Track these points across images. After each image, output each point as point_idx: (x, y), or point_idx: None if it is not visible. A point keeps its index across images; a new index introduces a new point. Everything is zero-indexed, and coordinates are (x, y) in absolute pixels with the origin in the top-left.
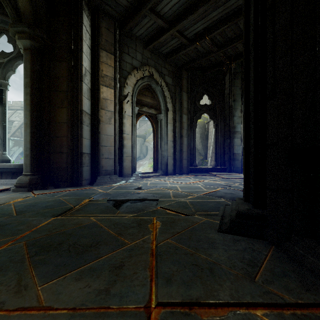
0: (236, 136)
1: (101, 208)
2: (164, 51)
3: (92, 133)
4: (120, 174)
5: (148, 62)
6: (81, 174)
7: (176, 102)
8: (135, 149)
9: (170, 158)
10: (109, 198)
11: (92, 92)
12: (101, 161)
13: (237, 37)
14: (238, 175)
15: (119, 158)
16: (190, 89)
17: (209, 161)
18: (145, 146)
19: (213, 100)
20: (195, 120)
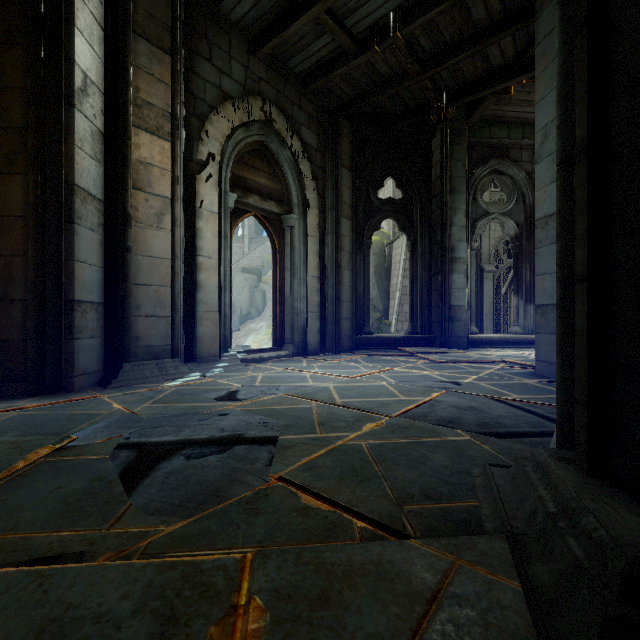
0: (456, 269)
1: (69, 491)
2: (298, 68)
3: (110, 250)
4: (188, 356)
5: (261, 89)
6: (69, 360)
7: (326, 190)
8: (228, 294)
9: (312, 316)
10: (127, 438)
11: (110, 144)
12: (135, 324)
13: (465, 42)
14: (462, 353)
15: (185, 316)
16: (356, 163)
17: (394, 322)
18: (260, 292)
19: (407, 189)
20: (367, 233)
